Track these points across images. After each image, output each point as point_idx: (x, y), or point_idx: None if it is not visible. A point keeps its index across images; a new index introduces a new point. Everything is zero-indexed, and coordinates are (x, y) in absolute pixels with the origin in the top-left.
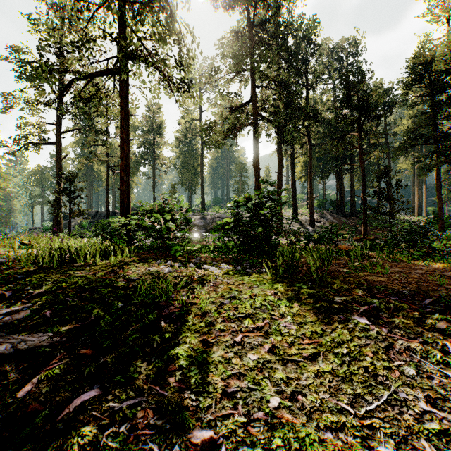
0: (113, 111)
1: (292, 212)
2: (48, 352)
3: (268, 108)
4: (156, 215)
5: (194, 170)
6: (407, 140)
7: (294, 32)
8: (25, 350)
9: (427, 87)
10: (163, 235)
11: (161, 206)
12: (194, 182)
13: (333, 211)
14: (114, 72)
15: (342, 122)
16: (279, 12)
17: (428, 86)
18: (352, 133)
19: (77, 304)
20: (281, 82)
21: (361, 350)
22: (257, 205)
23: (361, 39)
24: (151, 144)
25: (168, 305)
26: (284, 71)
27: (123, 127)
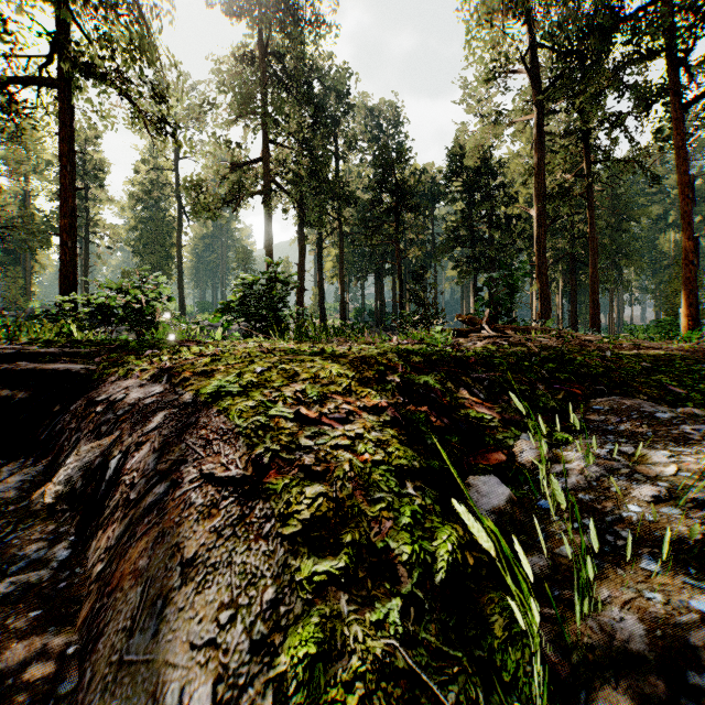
0: (33, 137)
1: (320, 322)
2: (94, 354)
3: (286, 173)
4: (136, 292)
5: (164, 252)
6: (448, 240)
7: (320, 77)
8: (72, 353)
9: (463, 183)
10: (146, 317)
11: (137, 285)
12: (164, 271)
13: (372, 323)
14: (49, 83)
15: (376, 209)
16: (300, 48)
17: (465, 182)
18: (389, 224)
19: (93, 340)
20: (303, 143)
21: (325, 346)
22: (266, 286)
23: (404, 106)
24: (82, 198)
25: (184, 342)
26: (306, 129)
27: (66, 169)
